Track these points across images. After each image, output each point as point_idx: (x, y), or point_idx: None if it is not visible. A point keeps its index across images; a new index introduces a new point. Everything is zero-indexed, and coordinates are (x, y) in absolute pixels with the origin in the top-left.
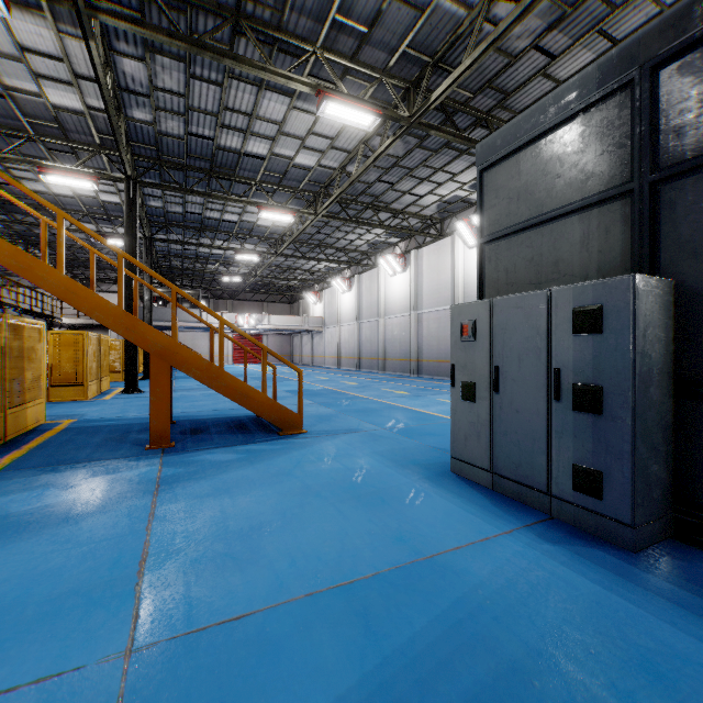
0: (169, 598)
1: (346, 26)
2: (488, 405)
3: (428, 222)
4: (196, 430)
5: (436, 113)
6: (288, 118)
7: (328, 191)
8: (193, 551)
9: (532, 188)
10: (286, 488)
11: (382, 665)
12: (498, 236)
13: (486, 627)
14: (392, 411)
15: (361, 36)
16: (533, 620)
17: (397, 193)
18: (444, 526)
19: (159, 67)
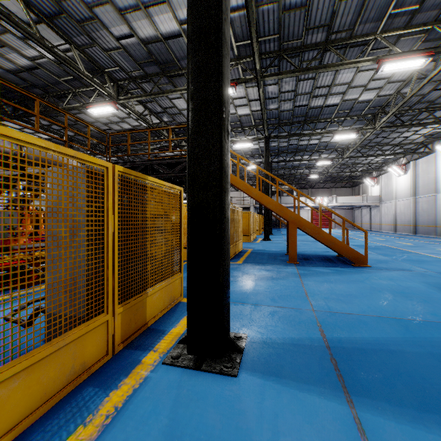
0: (320, 303)
1: (400, 13)
2: None
3: None
4: (305, 258)
5: None
6: (354, 78)
7: (385, 110)
8: (324, 295)
9: None
10: (361, 286)
11: (413, 338)
12: None
13: None
14: None
15: (413, 12)
16: None
17: None
18: None
19: (284, 83)
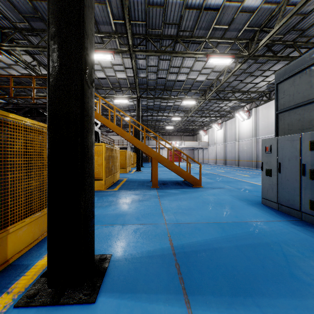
0: (171, 217)
1: (218, 28)
2: (276, 178)
3: (262, 94)
4: (163, 183)
5: (263, 47)
6: (194, 65)
7: (211, 89)
8: (174, 211)
9: (299, 91)
10: (197, 201)
11: (227, 236)
12: (284, 110)
13: (260, 236)
14: (239, 182)
15: (225, 29)
16: (277, 237)
17: (244, 84)
18: (253, 216)
19: (150, 59)
